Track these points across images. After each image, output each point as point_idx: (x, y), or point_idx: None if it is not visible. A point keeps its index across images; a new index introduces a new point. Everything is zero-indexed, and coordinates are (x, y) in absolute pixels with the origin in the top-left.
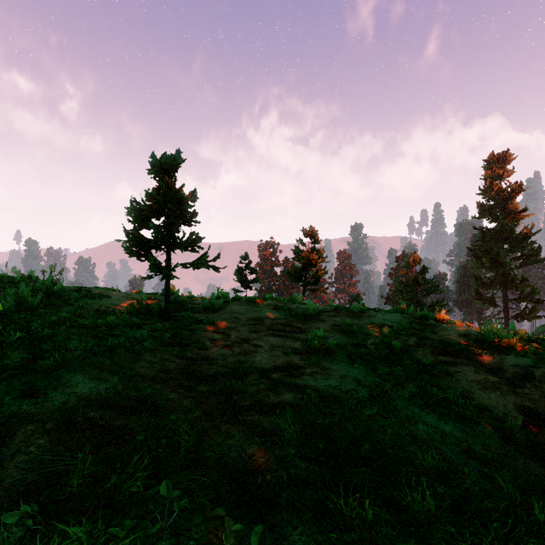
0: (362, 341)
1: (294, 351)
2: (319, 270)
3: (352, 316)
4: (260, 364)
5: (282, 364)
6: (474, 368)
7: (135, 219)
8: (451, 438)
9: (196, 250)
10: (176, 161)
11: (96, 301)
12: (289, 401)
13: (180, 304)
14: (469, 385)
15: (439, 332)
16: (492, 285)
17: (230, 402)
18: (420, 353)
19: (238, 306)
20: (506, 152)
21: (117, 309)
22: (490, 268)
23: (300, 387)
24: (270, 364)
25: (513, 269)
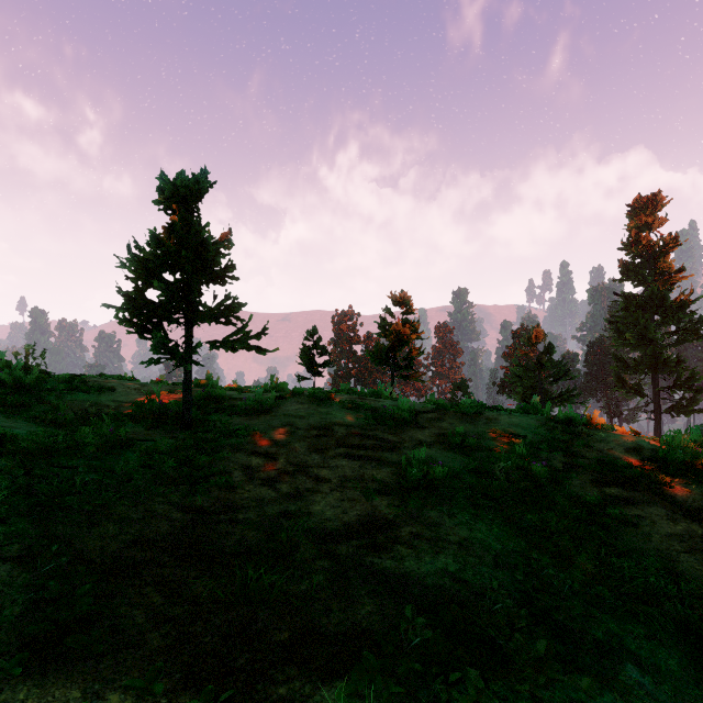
0: (483, 462)
1: (379, 487)
2: (413, 349)
3: (464, 419)
4: (320, 519)
5: (358, 517)
6: (665, 509)
7: (137, 275)
8: (693, 697)
9: (232, 323)
10: (199, 186)
11: (92, 396)
12: (369, 626)
13: (216, 400)
14: (667, 544)
15: (596, 445)
16: (639, 369)
17: (249, 632)
18: (574, 483)
19: (297, 404)
20: (656, 194)
21: (119, 409)
22: (636, 346)
23: (390, 580)
24: (338, 520)
25: (665, 348)
